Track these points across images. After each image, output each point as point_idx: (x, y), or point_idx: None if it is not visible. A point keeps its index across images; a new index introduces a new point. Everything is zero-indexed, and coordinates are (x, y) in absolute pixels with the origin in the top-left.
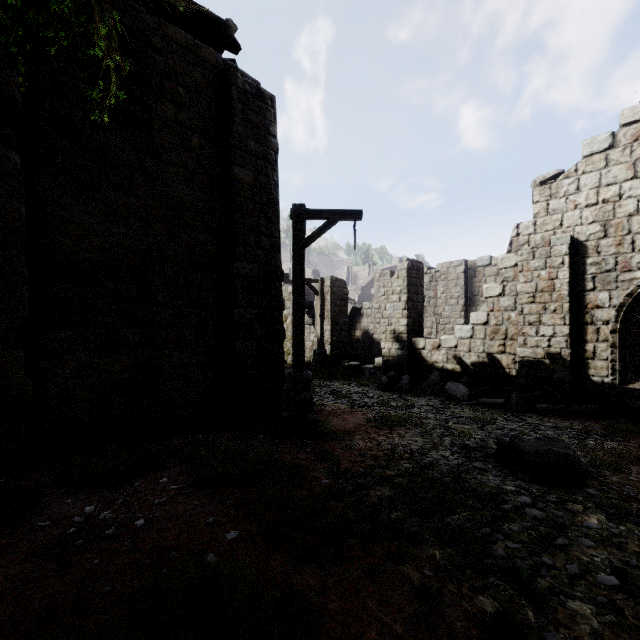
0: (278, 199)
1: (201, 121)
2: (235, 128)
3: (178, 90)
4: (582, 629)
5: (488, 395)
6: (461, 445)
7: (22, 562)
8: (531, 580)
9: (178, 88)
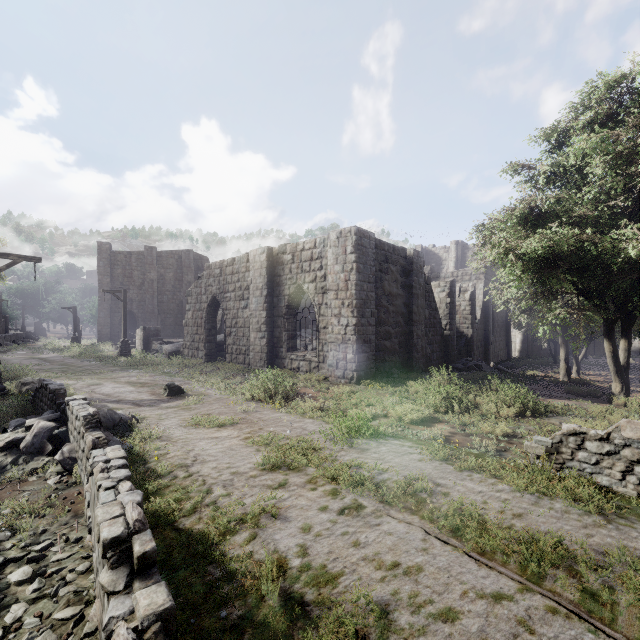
0: None
1: None
2: None
3: None
4: None
5: (639, 354)
6: None
7: None
8: None
9: None
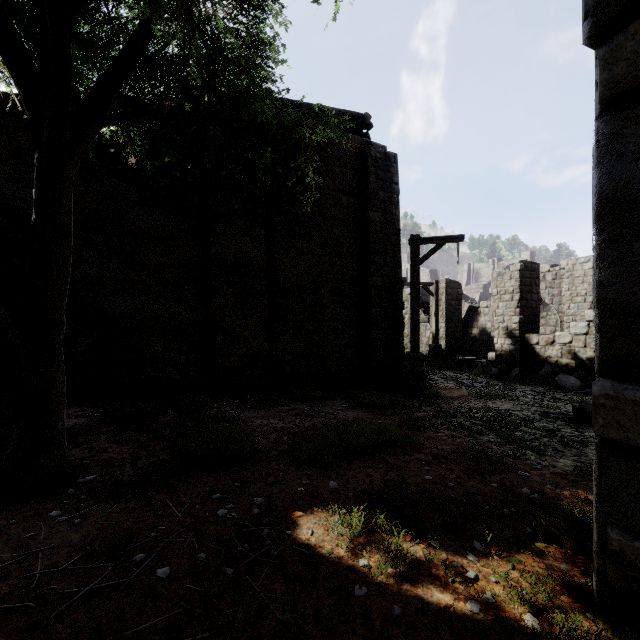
0: (399, 229)
1: (348, 186)
2: (370, 186)
3: (335, 170)
4: (559, 464)
5: None
6: (544, 411)
7: (294, 416)
8: (542, 450)
9: (335, 169)
